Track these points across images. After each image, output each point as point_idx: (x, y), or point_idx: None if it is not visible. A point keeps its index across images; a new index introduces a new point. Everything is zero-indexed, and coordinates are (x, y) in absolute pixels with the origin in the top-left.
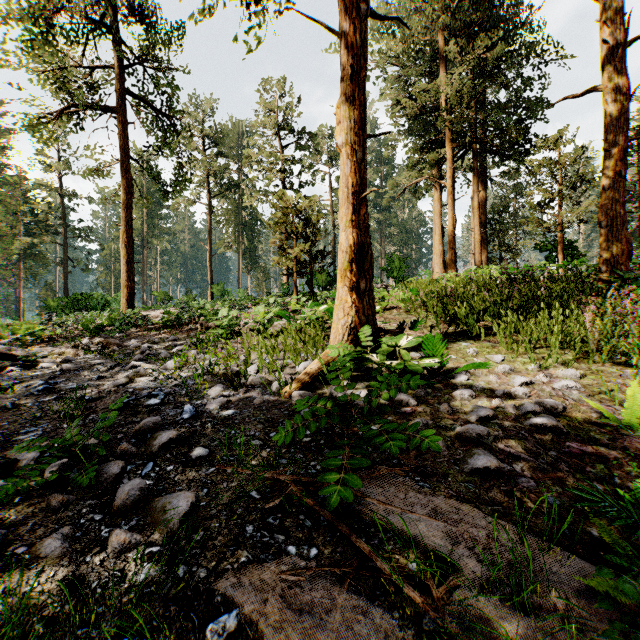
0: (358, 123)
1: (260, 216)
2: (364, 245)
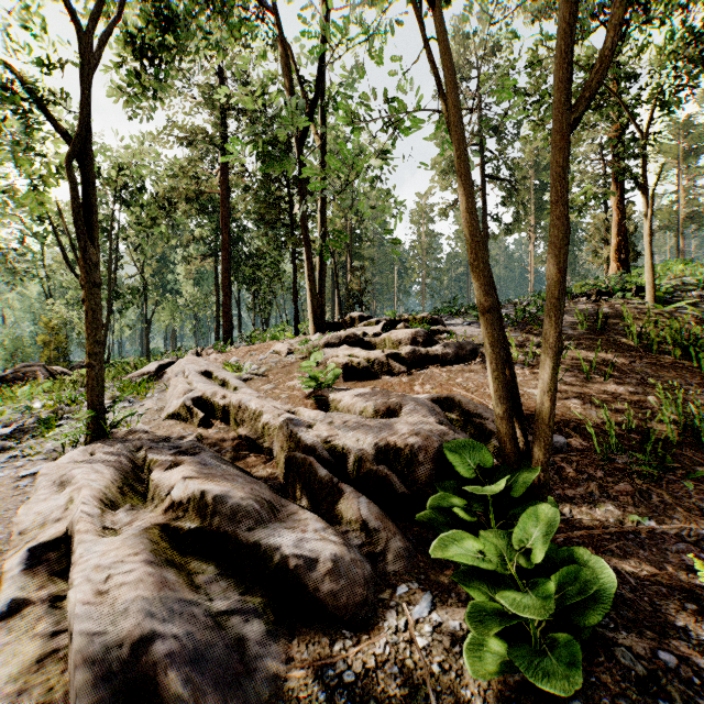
0: (619, 196)
1: (580, 225)
2: (623, 243)
